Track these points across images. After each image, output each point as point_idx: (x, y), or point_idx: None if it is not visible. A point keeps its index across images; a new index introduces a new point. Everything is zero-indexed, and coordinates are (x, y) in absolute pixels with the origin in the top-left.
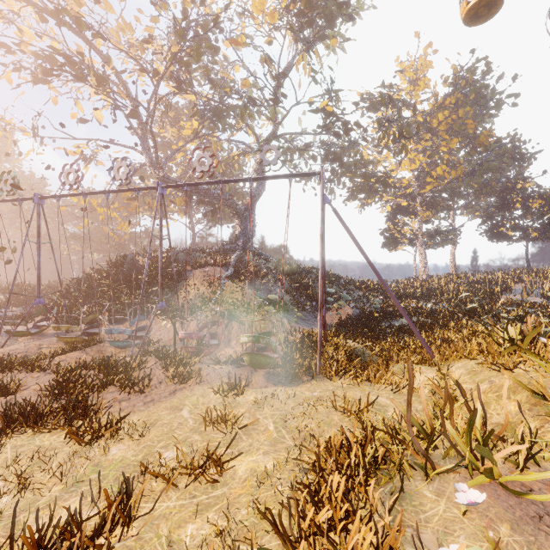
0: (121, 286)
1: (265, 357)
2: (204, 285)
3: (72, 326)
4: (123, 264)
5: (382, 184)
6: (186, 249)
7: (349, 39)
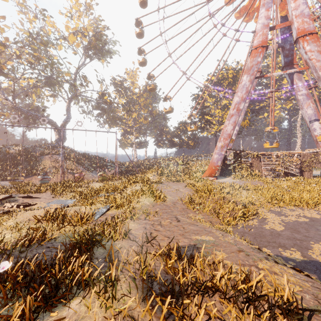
0: (6, 163)
1: (106, 177)
2: (53, 163)
3: (19, 177)
4: (2, 152)
5: (120, 121)
6: (32, 145)
7: (109, 63)
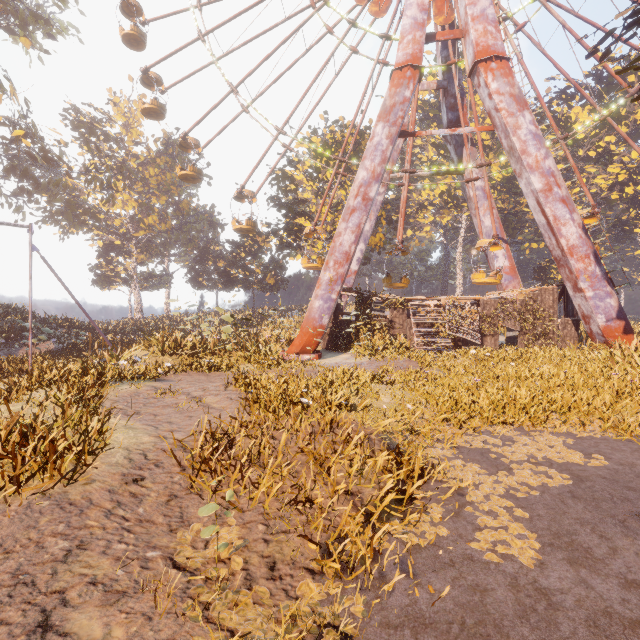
0: None
1: None
2: None
3: None
4: None
5: (92, 217)
6: None
7: (48, 53)
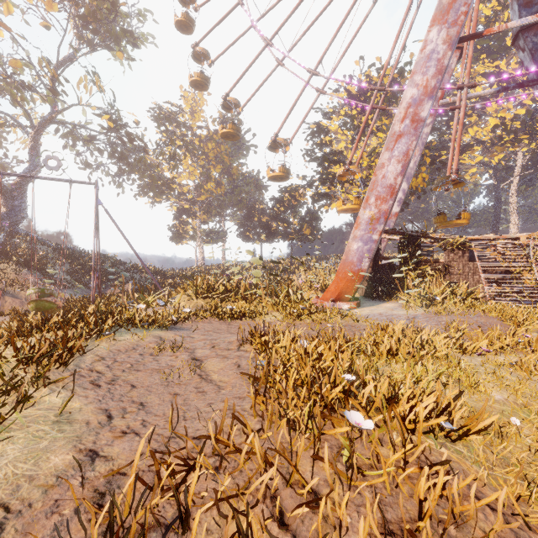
0: None
1: (49, 303)
2: None
3: None
4: None
5: (168, 187)
6: None
7: (134, 60)
